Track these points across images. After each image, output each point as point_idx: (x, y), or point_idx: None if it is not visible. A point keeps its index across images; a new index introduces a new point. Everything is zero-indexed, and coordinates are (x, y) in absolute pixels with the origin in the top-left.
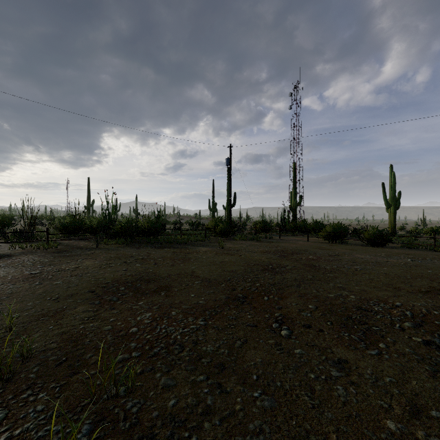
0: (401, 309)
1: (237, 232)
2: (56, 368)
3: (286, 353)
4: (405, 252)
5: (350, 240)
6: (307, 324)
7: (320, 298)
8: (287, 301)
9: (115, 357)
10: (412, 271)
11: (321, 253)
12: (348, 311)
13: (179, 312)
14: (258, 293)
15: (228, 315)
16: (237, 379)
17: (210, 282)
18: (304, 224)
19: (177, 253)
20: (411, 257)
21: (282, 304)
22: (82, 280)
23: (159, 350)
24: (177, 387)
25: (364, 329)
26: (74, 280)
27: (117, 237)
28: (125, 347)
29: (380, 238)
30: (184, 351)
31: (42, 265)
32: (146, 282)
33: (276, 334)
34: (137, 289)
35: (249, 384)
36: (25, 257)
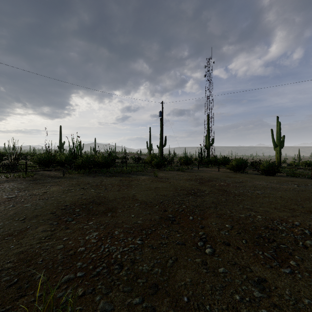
0: (300, 228)
1: (167, 165)
2: (5, 290)
3: (211, 272)
4: (291, 180)
5: (249, 170)
6: (226, 242)
7: (234, 218)
8: (208, 221)
9: (62, 278)
10: (301, 195)
11: (229, 180)
12: (258, 230)
13: (121, 231)
14: (185, 213)
15: (161, 234)
16: (169, 301)
17: (146, 205)
18: (216, 159)
19: (123, 180)
20: (296, 183)
21: (204, 224)
22: (47, 203)
23: (101, 269)
24: (113, 311)
25: (274, 247)
26: (41, 203)
27: (79, 168)
28: (72, 266)
29: (271, 169)
30: (123, 271)
31: (19, 191)
32: (97, 204)
33: (201, 252)
34: (89, 211)
35: (180, 307)
36: (7, 184)
